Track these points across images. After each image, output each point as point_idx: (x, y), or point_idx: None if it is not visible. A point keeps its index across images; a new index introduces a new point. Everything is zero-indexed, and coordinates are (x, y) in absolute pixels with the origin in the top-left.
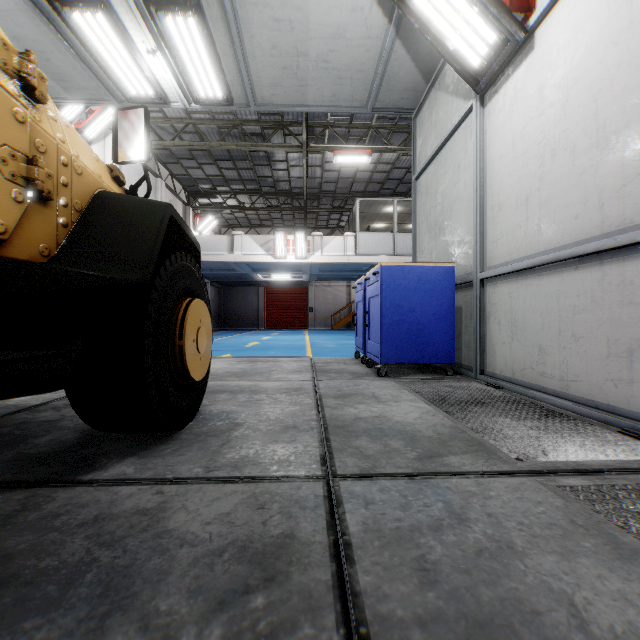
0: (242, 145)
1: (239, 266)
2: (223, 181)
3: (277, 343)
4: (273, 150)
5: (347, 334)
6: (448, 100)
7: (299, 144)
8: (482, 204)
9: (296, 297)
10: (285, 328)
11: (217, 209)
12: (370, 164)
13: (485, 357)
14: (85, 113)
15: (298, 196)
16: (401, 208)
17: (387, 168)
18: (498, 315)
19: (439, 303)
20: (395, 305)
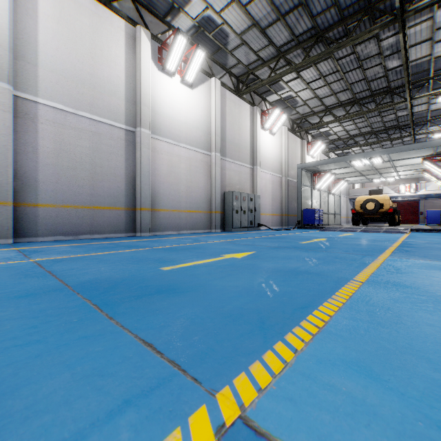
0: None
1: None
2: None
3: None
4: None
5: None
6: None
7: None
8: None
9: (410, 207)
10: (402, 223)
11: None
12: None
13: None
14: None
15: None
16: None
17: None
18: None
19: (437, 215)
20: (428, 215)
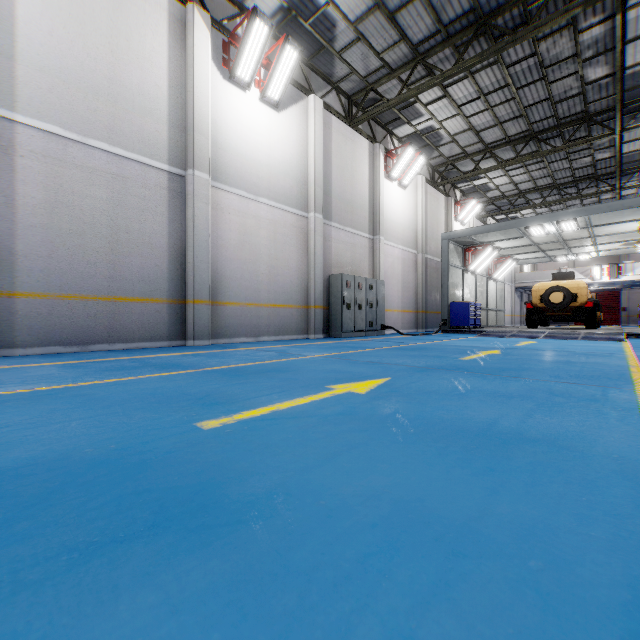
0: None
1: None
2: None
3: None
4: None
5: None
6: None
7: None
8: None
9: (606, 300)
10: None
11: None
12: None
13: None
14: None
15: None
16: None
17: None
18: None
19: None
20: None
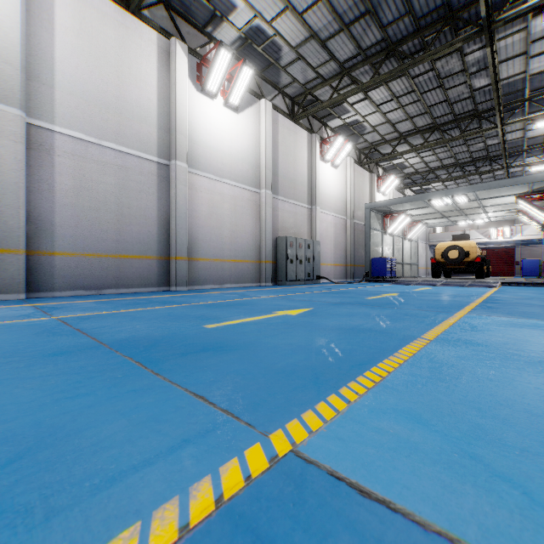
0: None
1: None
2: None
3: None
4: None
5: None
6: None
7: None
8: (543, 249)
9: (503, 255)
10: (494, 276)
11: None
12: None
13: (543, 274)
14: None
15: None
16: None
17: None
18: None
19: (535, 265)
20: (524, 266)
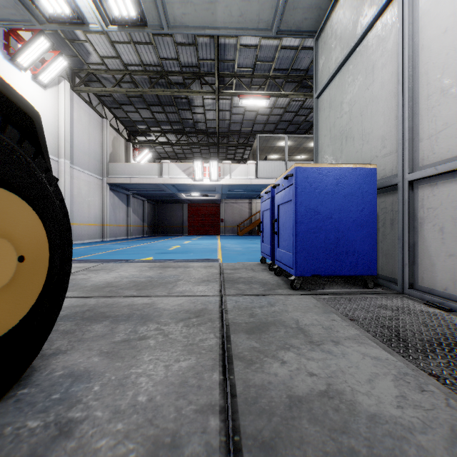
0: (168, 91)
1: (167, 187)
2: (155, 123)
3: (194, 246)
4: (193, 97)
5: (249, 239)
6: (358, 5)
7: (212, 90)
8: (411, 96)
9: (211, 211)
10: (203, 234)
11: (151, 144)
12: (267, 108)
13: (415, 269)
14: (41, 63)
15: (212, 135)
16: (291, 143)
17: (280, 112)
18: (439, 221)
19: (359, 208)
20: (311, 211)
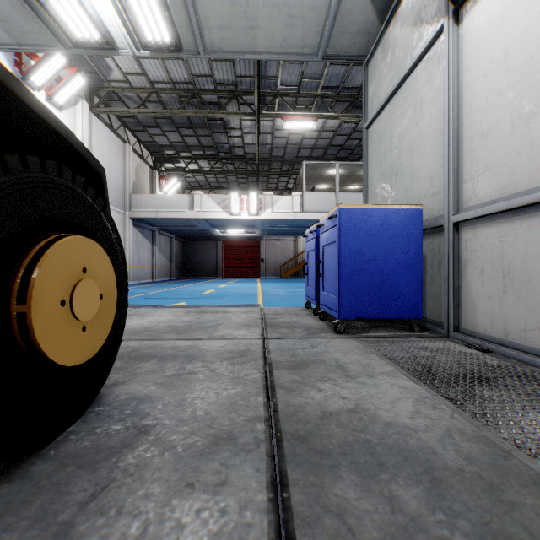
0: (200, 112)
1: (199, 222)
2: (185, 147)
3: (231, 291)
4: (229, 118)
5: (294, 282)
6: (407, 34)
7: (252, 111)
8: (456, 136)
9: (250, 250)
10: (240, 277)
11: (180, 172)
12: (315, 131)
13: (460, 312)
14: (56, 81)
15: (251, 161)
16: (342, 171)
17: (330, 135)
18: (480, 263)
19: (405, 250)
20: (355, 252)
